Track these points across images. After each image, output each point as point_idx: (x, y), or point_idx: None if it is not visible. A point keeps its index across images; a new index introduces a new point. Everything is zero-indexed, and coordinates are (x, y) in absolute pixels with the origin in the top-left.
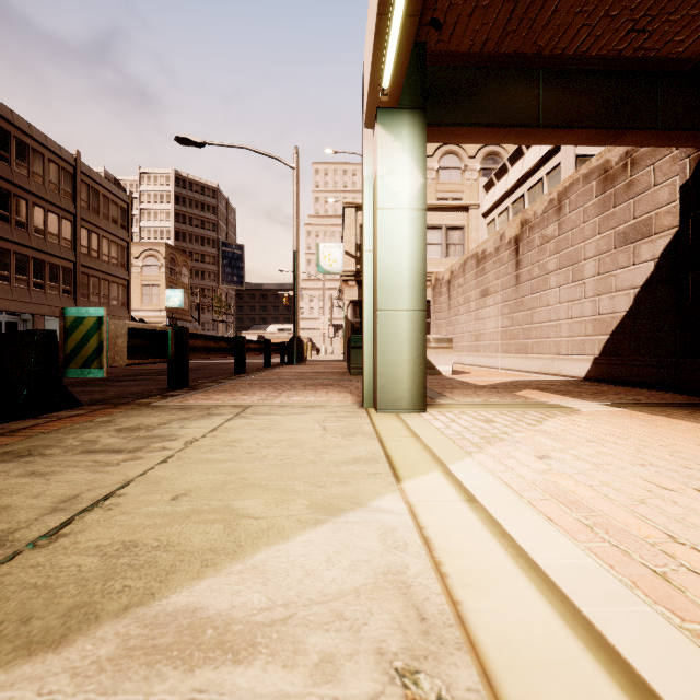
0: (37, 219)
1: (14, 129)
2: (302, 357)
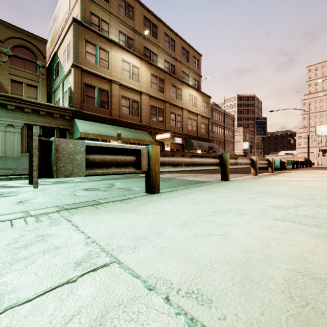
0: (218, 130)
1: (215, 110)
2: (311, 165)
